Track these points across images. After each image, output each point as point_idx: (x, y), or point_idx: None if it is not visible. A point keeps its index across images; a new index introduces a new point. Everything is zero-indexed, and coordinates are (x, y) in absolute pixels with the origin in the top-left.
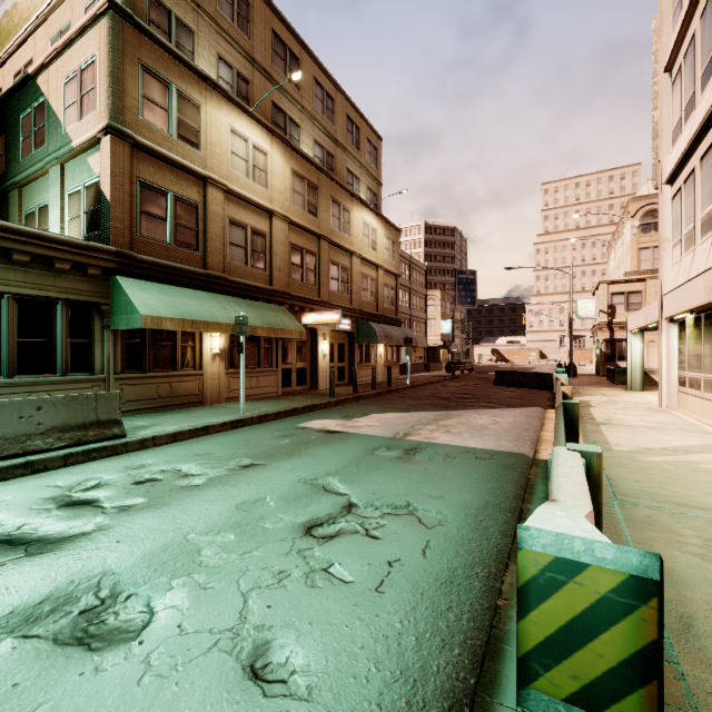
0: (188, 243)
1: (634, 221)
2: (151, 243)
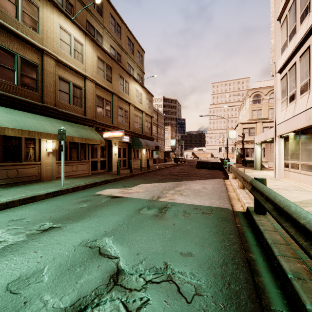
0: (30, 86)
1: (250, 99)
2: (3, 83)
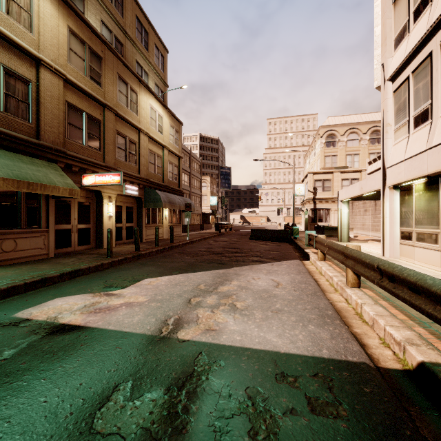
0: None
1: (322, 140)
2: None
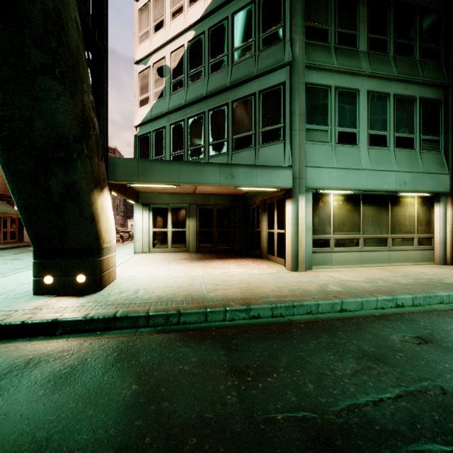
0: None
1: None
2: None
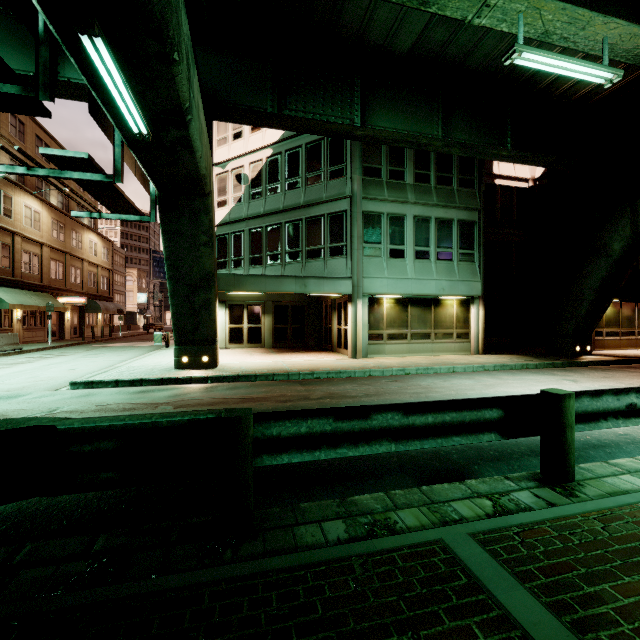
0: (6, 265)
1: None
2: None
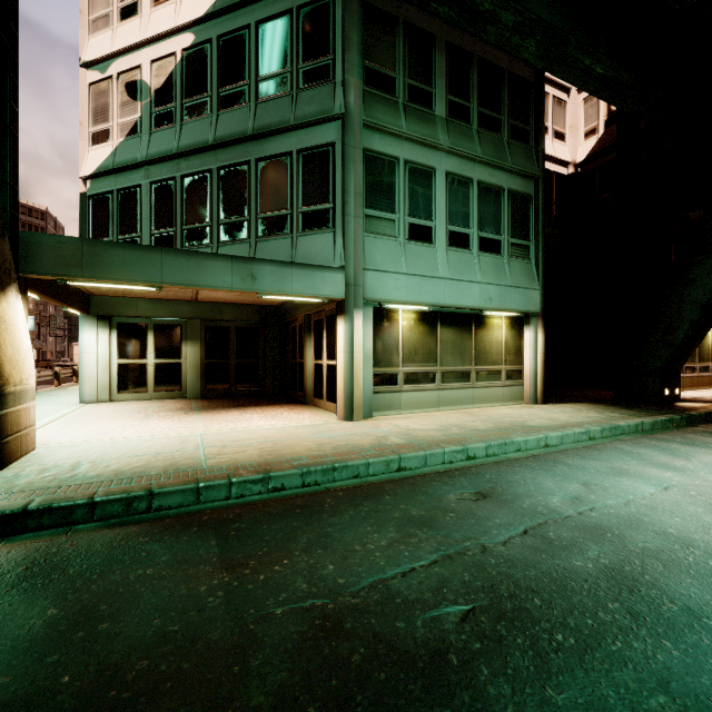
0: None
1: None
2: None
